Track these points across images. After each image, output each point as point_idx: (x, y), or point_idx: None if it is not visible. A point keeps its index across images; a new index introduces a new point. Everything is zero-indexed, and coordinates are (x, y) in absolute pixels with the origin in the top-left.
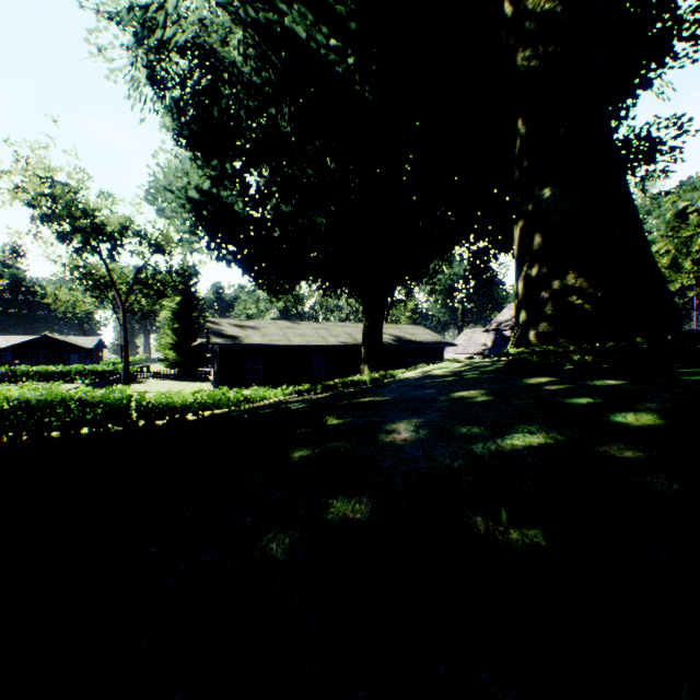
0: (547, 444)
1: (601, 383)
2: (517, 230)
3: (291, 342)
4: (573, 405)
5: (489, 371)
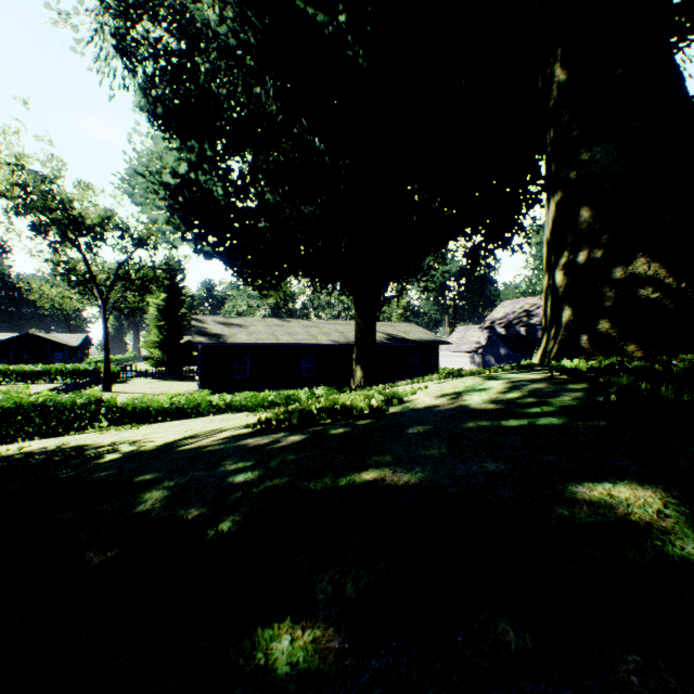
0: None
1: None
2: (552, 205)
3: (279, 341)
4: None
5: (574, 408)
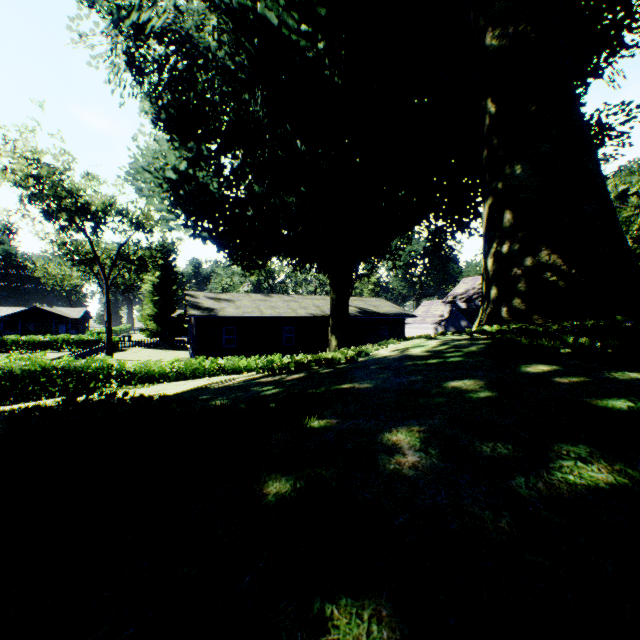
0: (623, 487)
1: (622, 376)
2: (486, 207)
3: (263, 314)
4: (612, 411)
5: (473, 352)
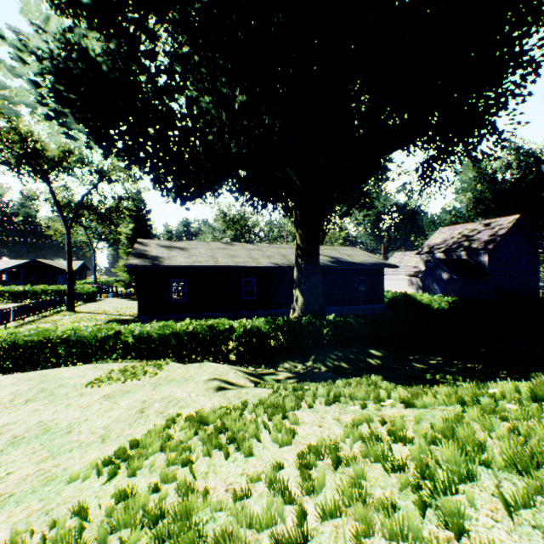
0: None
1: None
2: None
3: (217, 263)
4: None
5: None
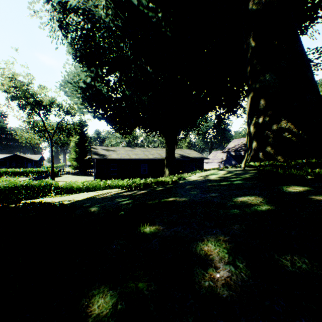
0: None
1: None
2: (249, 98)
3: (131, 157)
4: None
5: (248, 178)
